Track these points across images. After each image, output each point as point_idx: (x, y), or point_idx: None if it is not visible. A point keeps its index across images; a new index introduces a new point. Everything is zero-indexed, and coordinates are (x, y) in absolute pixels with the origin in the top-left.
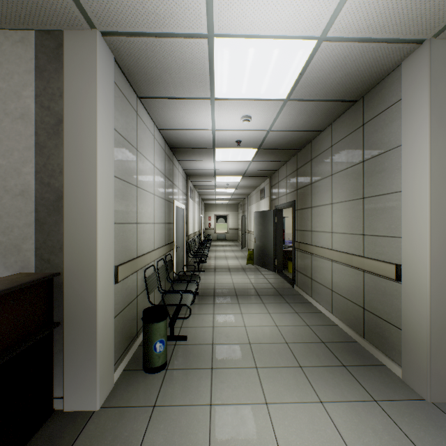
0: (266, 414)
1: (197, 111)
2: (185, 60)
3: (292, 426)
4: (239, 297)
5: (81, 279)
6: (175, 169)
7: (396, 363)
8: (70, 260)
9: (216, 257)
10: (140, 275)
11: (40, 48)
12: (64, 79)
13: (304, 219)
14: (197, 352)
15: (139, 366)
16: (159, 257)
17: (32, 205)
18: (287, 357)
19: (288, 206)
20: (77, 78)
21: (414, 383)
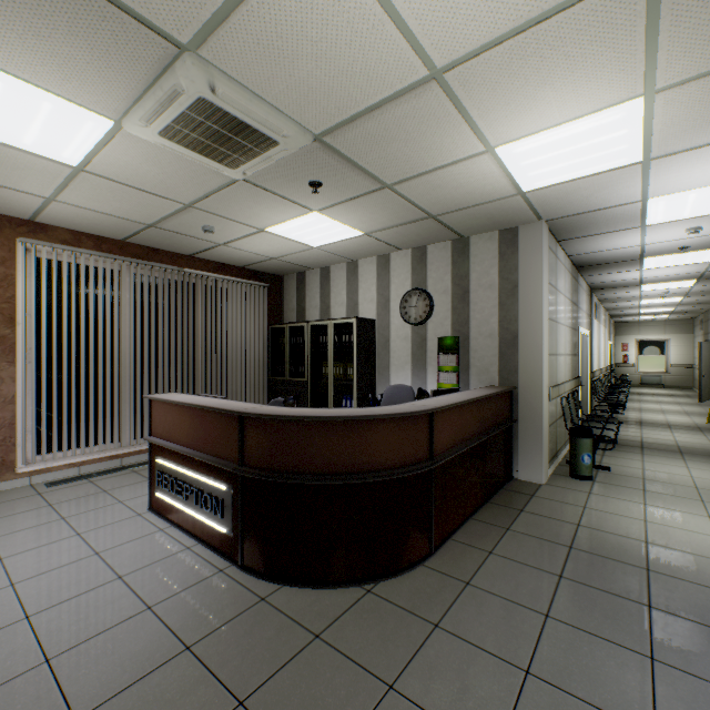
0: (706, 520)
1: (621, 237)
2: (615, 215)
3: None
4: (684, 455)
5: (530, 392)
6: (579, 288)
7: None
8: (523, 379)
9: (641, 409)
10: (557, 402)
11: (501, 240)
12: (518, 258)
13: None
14: (624, 479)
15: (565, 474)
16: (569, 390)
17: (496, 343)
18: None
19: None
20: (528, 256)
21: None
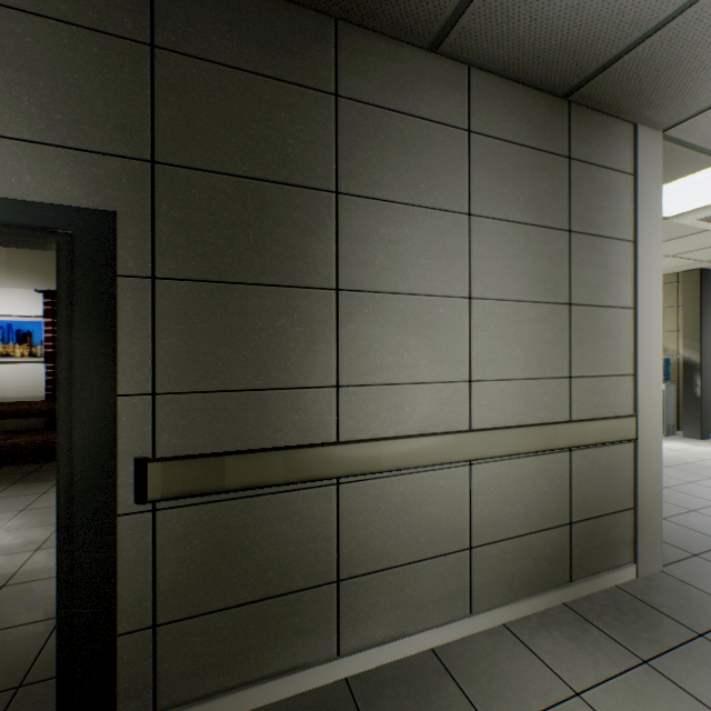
0: None
1: None
2: None
3: None
4: None
5: None
6: None
7: (624, 565)
8: None
9: None
10: None
11: None
12: None
13: (262, 333)
14: None
15: None
16: None
17: None
18: None
19: None
20: None
21: (651, 564)
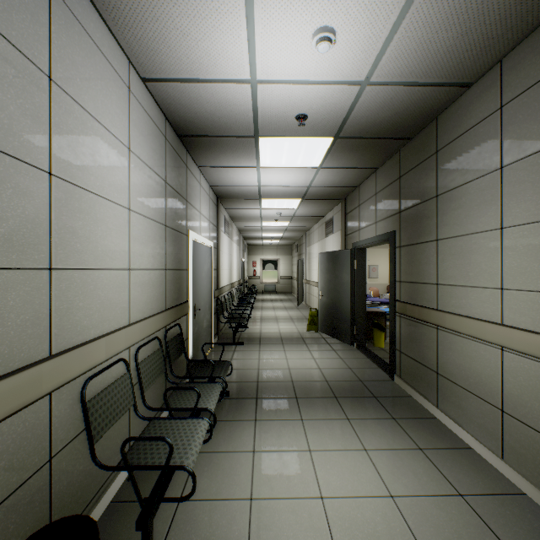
0: None
1: (213, 11)
2: None
3: None
4: (301, 404)
5: None
6: (193, 180)
7: None
8: None
9: (262, 318)
10: (67, 398)
11: None
12: None
13: (417, 262)
14: None
15: None
16: (142, 338)
17: None
18: None
19: (380, 242)
20: None
21: None
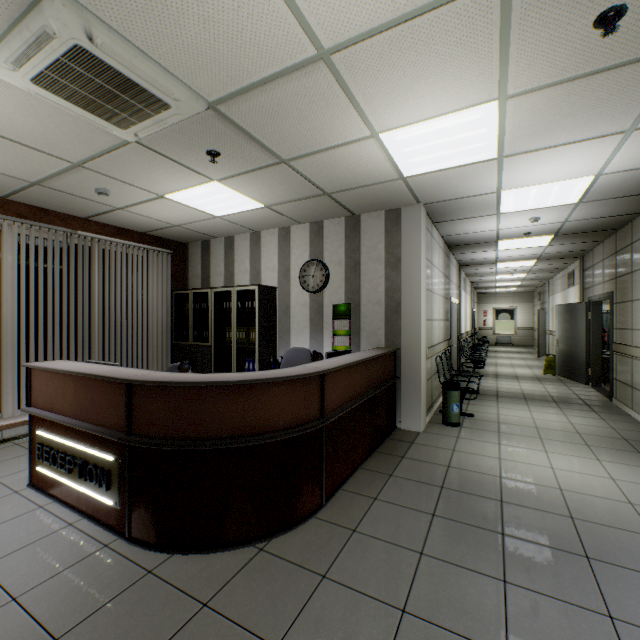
0: (544, 454)
1: (482, 222)
2: (477, 203)
3: (564, 461)
4: (528, 400)
5: (411, 352)
6: (450, 264)
7: None
8: (405, 341)
9: (496, 364)
10: (432, 361)
11: (387, 219)
12: (401, 236)
13: (623, 314)
14: (484, 424)
15: (439, 422)
16: (442, 350)
17: (383, 310)
18: (574, 439)
19: (605, 298)
20: (409, 234)
21: None
